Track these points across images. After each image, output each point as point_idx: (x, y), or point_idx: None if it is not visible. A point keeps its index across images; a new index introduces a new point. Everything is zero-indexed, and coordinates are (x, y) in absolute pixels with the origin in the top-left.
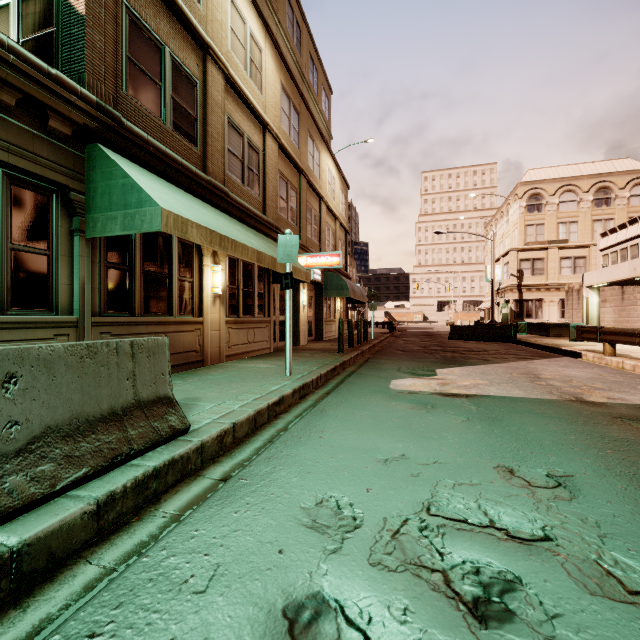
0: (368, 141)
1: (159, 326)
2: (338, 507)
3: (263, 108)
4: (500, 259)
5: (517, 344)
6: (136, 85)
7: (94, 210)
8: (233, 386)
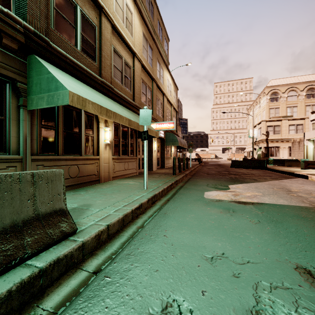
0: (188, 64)
1: (73, 161)
2: (180, 314)
3: (133, 44)
4: (256, 126)
5: (268, 170)
6: (59, 25)
7: (32, 93)
8: (113, 196)
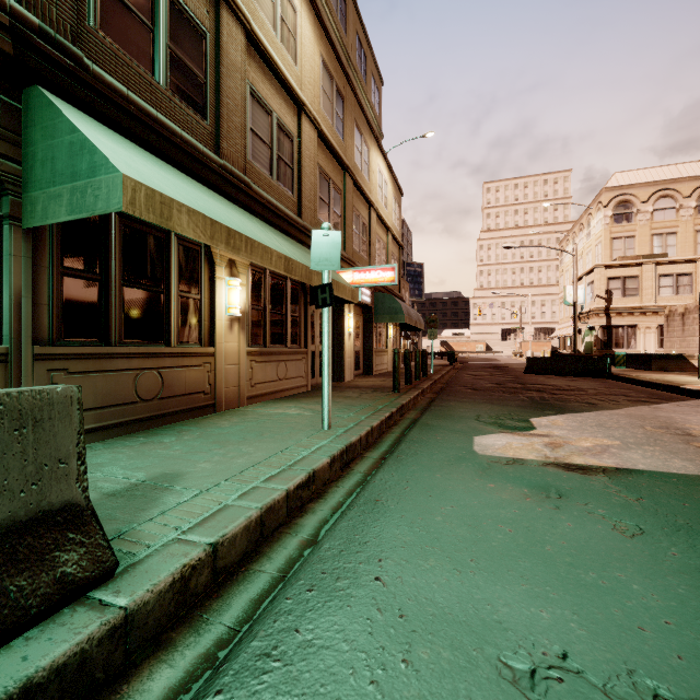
0: (427, 135)
1: (148, 359)
2: None
3: (298, 83)
4: (582, 278)
5: (614, 380)
6: (112, 20)
7: (32, 186)
8: (243, 449)
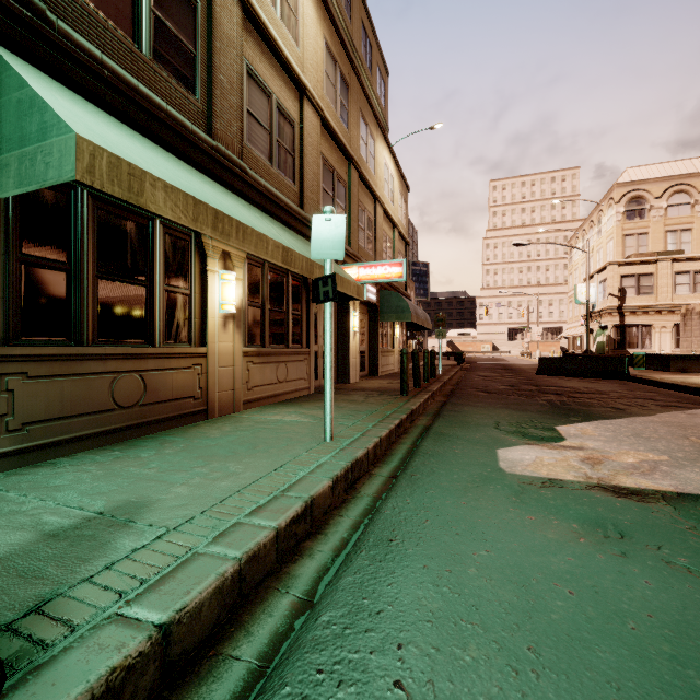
0: (435, 127)
1: (127, 361)
2: None
3: (299, 65)
4: (594, 276)
5: (632, 382)
6: None
7: None
8: (230, 467)
